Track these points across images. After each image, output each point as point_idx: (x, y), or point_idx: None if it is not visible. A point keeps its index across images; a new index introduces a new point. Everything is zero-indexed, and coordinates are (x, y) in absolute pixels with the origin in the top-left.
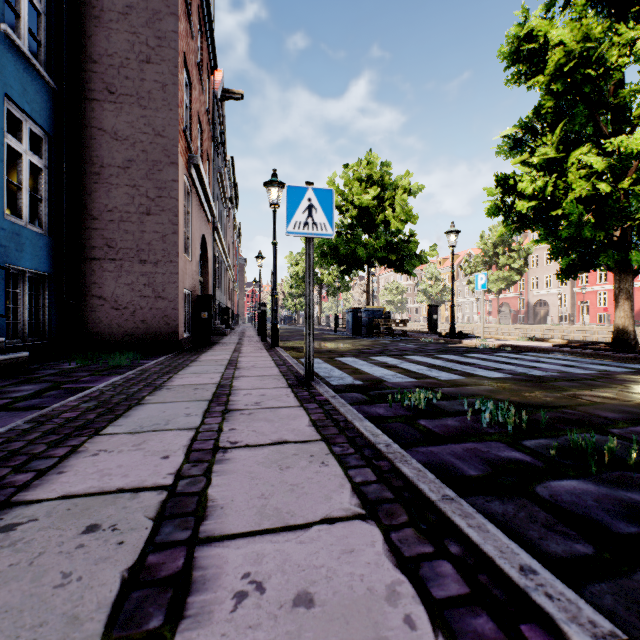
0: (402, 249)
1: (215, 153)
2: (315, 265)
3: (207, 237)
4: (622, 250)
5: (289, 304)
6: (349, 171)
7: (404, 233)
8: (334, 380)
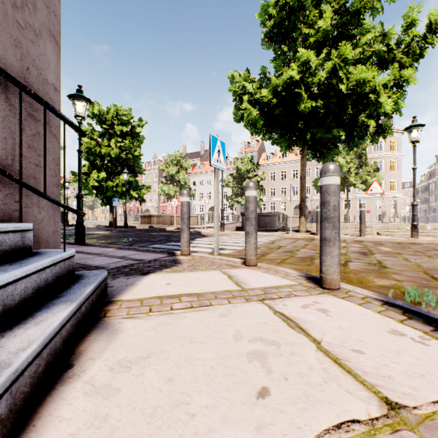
0: None
1: None
2: None
3: None
4: (109, 200)
5: None
6: None
7: None
8: None
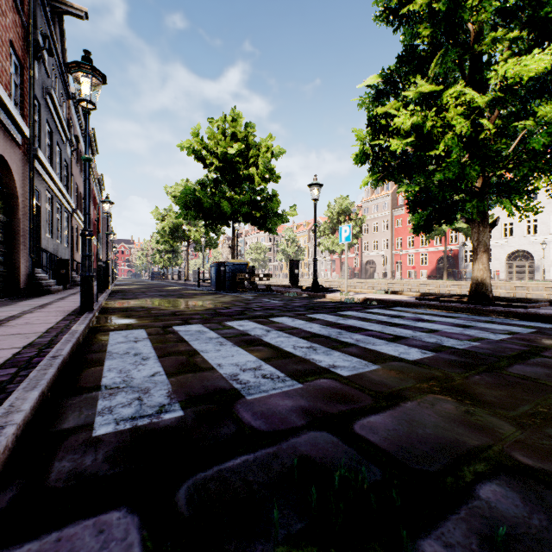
0: (265, 207)
1: (40, 66)
2: (182, 221)
3: (13, 162)
4: (484, 201)
5: (157, 260)
6: (214, 125)
7: (267, 193)
8: (115, 407)
